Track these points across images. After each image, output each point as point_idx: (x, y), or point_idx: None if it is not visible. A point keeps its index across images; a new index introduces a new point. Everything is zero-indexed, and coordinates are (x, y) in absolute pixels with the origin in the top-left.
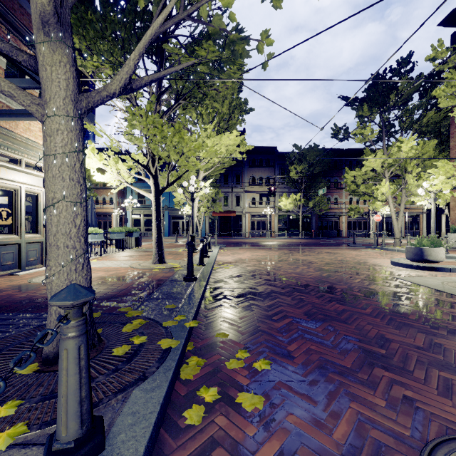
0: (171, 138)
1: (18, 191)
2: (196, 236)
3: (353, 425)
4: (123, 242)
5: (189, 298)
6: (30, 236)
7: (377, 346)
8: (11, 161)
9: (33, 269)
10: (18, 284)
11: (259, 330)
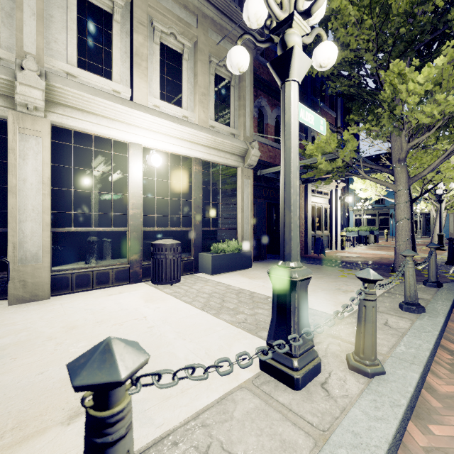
0: (428, 163)
1: (321, 208)
2: (444, 235)
3: None
4: (366, 238)
5: None
6: (325, 232)
7: None
8: (318, 192)
9: (326, 250)
10: (332, 255)
11: None
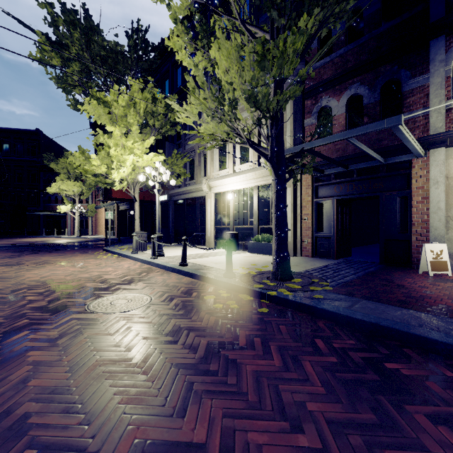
0: None
1: None
2: None
3: (171, 303)
4: None
5: (345, 309)
6: None
7: (147, 342)
8: None
9: None
10: None
11: (250, 322)
